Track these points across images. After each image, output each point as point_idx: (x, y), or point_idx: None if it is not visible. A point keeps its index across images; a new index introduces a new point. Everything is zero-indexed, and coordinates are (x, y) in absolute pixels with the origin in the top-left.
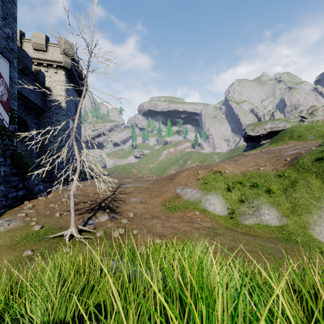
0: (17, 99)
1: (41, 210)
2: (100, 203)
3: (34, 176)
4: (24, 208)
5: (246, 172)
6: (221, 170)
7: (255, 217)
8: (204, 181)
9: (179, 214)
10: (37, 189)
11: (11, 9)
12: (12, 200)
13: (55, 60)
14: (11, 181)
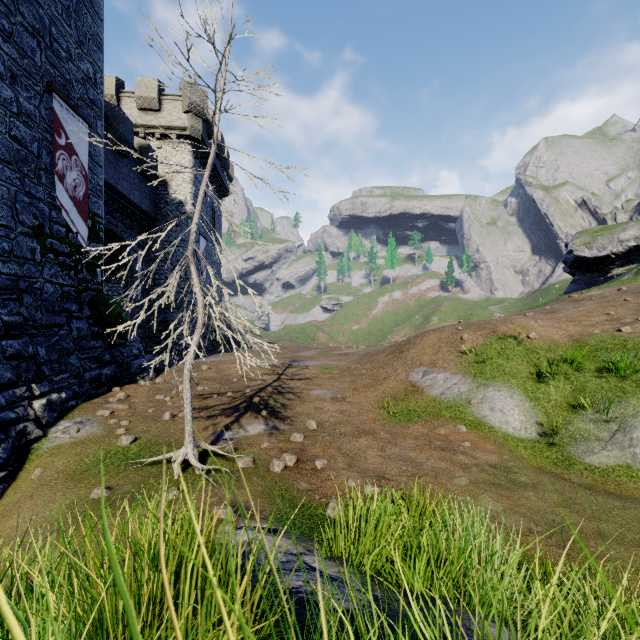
0: (110, 201)
1: (139, 405)
2: (252, 397)
3: (132, 340)
4: (110, 401)
5: (583, 338)
6: (520, 333)
7: (618, 449)
8: (476, 358)
9: (420, 430)
10: (137, 365)
11: (93, 26)
12: (92, 384)
13: (174, 125)
14: (91, 349)
